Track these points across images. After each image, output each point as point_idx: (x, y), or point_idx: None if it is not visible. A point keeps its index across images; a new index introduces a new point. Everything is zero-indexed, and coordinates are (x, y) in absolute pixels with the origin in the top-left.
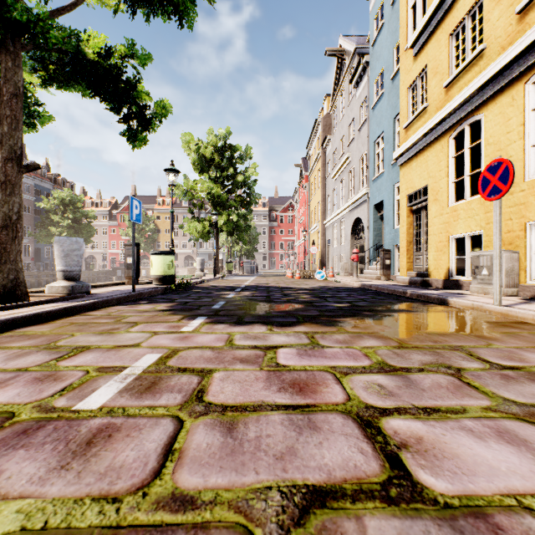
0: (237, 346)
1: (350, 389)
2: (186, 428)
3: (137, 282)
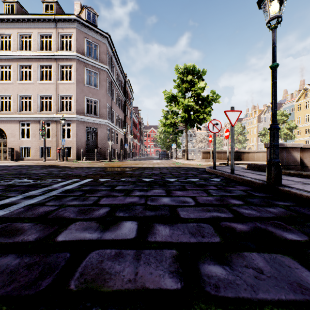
0: None
1: None
2: None
3: None
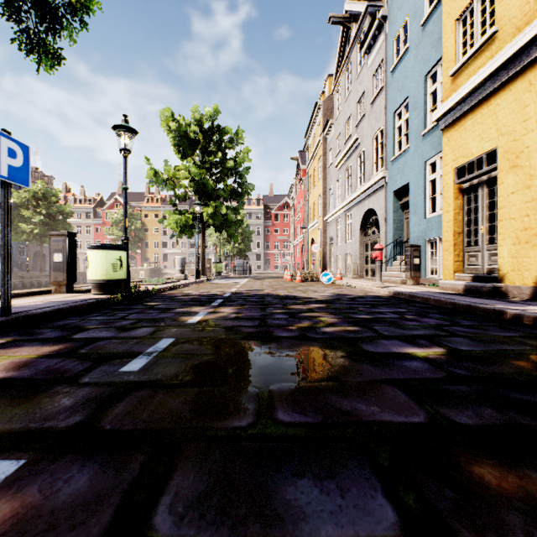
0: None
1: None
2: None
3: (71, 289)
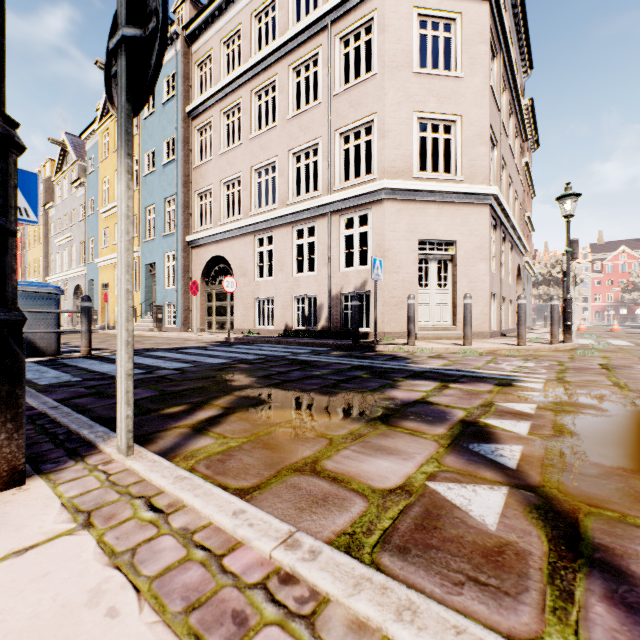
0: None
1: None
2: None
3: None
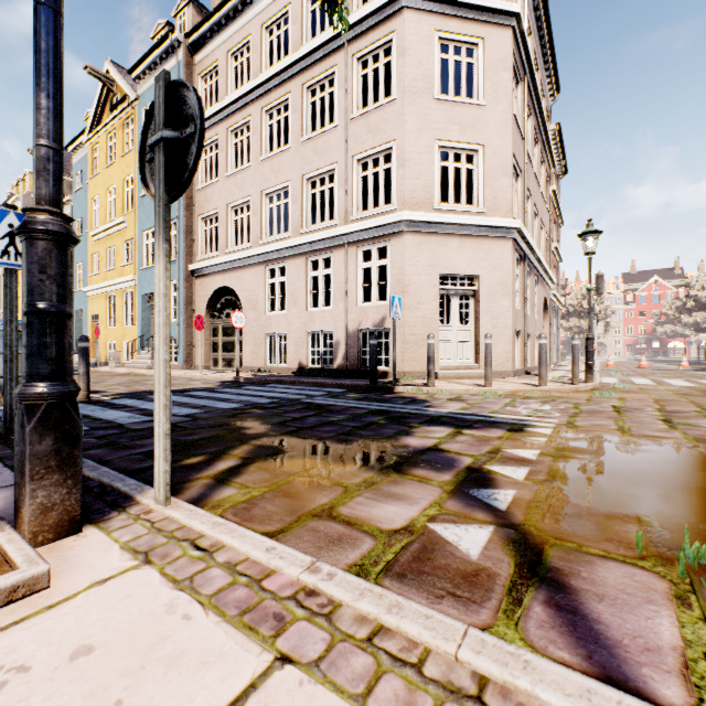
0: None
1: None
2: None
3: None
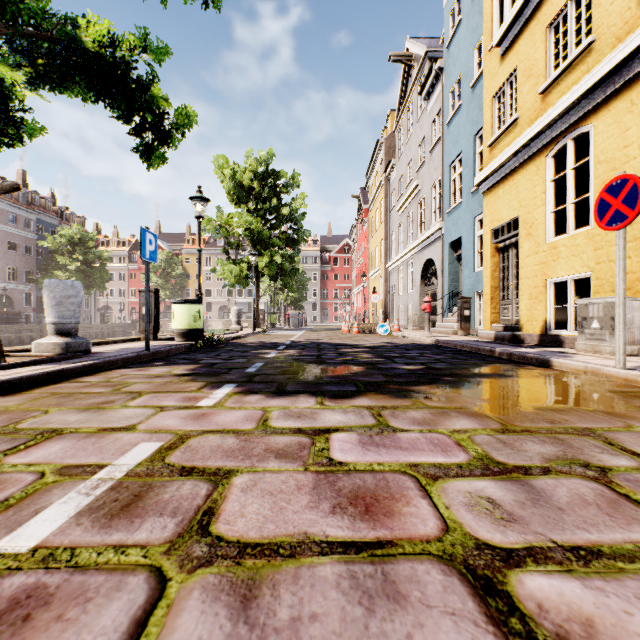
0: (274, 429)
1: (446, 509)
2: (169, 598)
3: (155, 337)
